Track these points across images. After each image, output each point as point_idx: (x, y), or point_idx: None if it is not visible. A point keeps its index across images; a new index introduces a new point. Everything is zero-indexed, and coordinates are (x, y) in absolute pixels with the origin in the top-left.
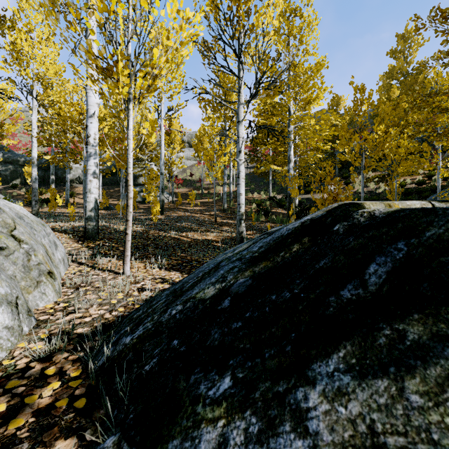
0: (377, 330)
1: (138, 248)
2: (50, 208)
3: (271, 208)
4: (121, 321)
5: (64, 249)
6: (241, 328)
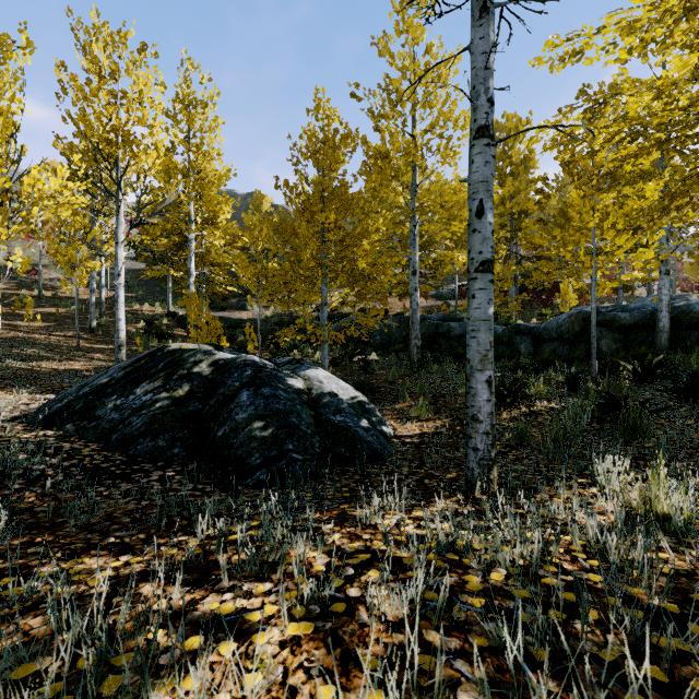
0: (155, 376)
1: None
2: None
3: (170, 329)
4: (46, 403)
5: None
6: (120, 386)
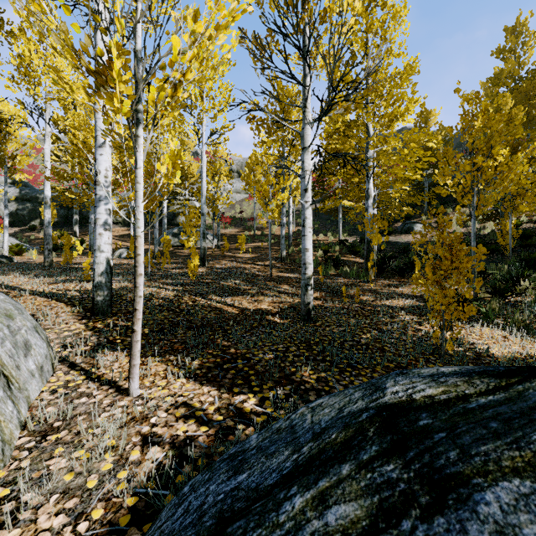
0: None
1: (163, 330)
2: (63, 261)
3: (342, 255)
4: None
5: (59, 335)
6: None
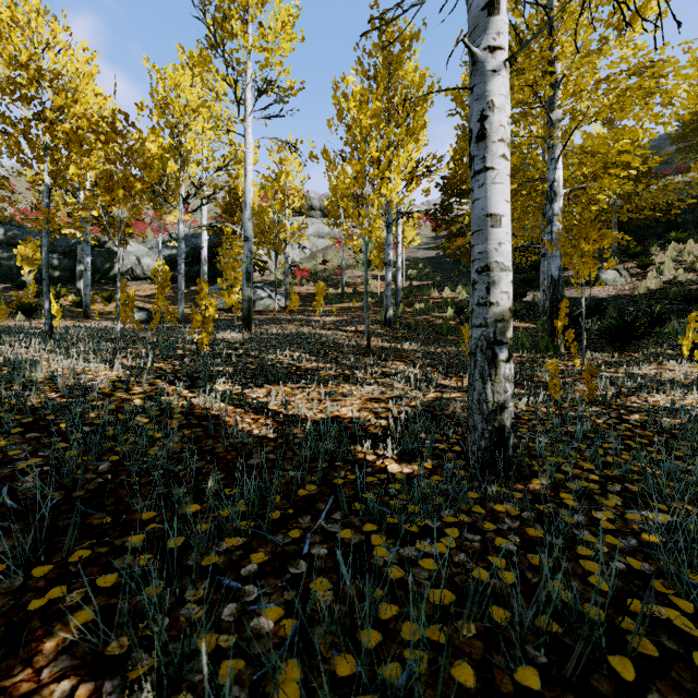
0: None
1: None
2: None
3: None
4: None
5: None
6: None
